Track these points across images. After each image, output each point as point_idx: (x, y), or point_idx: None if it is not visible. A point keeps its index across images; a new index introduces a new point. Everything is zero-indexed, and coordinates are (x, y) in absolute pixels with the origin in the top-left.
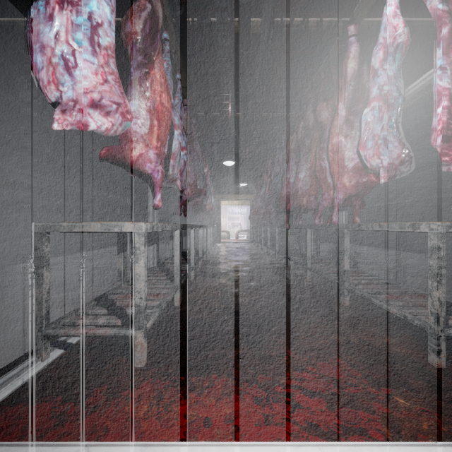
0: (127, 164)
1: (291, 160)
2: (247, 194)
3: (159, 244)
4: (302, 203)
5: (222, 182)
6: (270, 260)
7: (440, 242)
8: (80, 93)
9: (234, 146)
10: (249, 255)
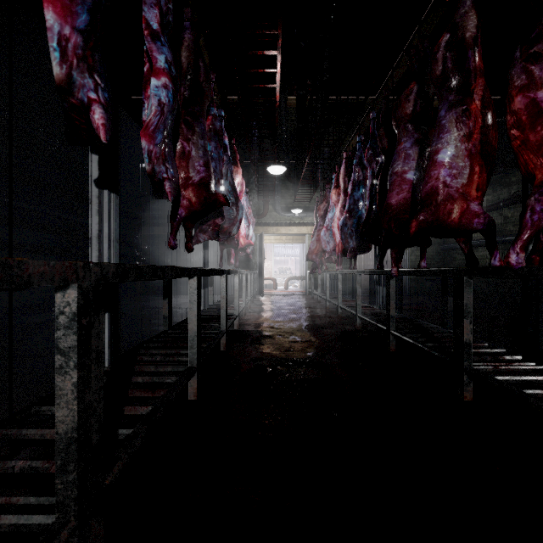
0: None
1: (404, 137)
2: (302, 226)
3: (176, 298)
4: (450, 218)
5: (265, 209)
6: (349, 330)
7: None
8: None
9: (284, 157)
10: (310, 318)
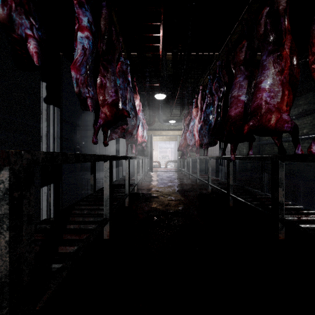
0: None
1: (239, 74)
2: (175, 130)
3: (100, 173)
4: (270, 123)
5: (154, 120)
6: (204, 193)
7: None
8: None
9: (164, 90)
10: (180, 185)
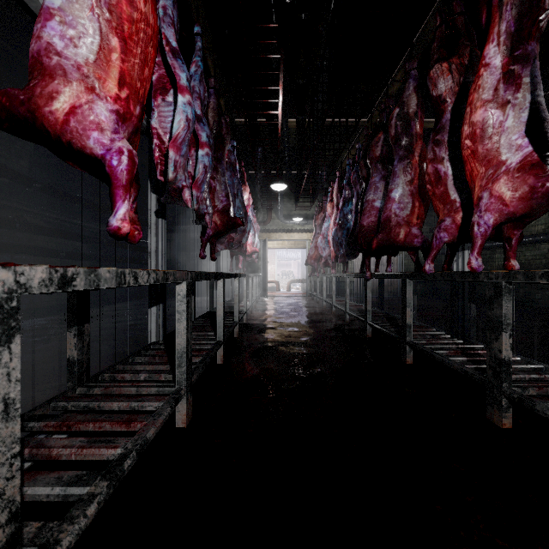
0: (45, 132)
1: (374, 174)
2: (302, 233)
3: None
4: (398, 238)
5: (269, 217)
6: (339, 323)
7: None
8: None
9: (286, 169)
10: (307, 315)
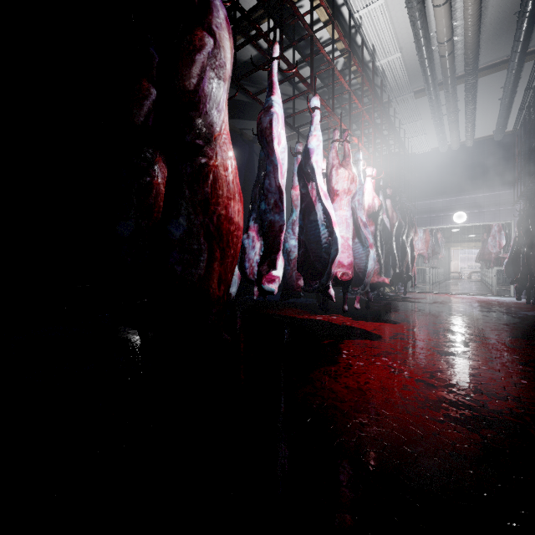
0: (420, 254)
1: (487, 237)
2: (476, 242)
3: None
4: (487, 258)
5: (452, 234)
6: (482, 287)
7: (495, 271)
8: (420, 249)
9: None
10: (470, 285)
